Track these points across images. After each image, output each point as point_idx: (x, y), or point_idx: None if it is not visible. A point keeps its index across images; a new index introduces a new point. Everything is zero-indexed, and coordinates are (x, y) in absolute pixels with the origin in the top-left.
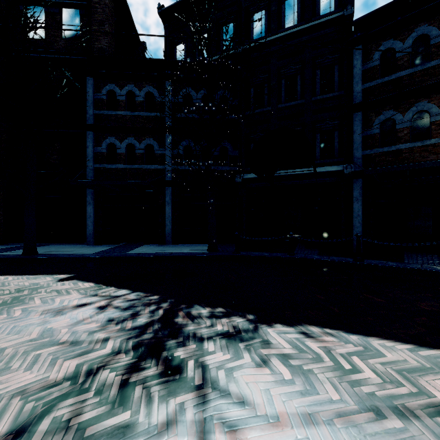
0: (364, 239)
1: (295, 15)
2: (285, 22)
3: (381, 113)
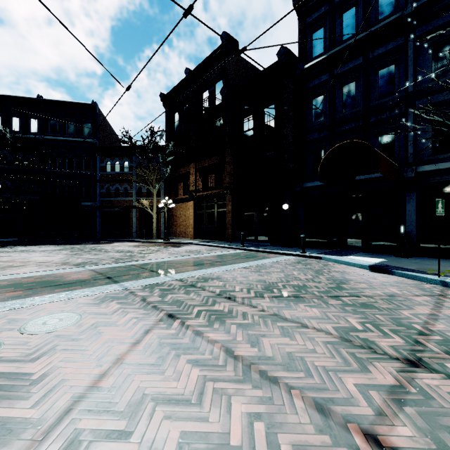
0: (86, 231)
1: (73, 131)
2: (68, 132)
3: (106, 185)
